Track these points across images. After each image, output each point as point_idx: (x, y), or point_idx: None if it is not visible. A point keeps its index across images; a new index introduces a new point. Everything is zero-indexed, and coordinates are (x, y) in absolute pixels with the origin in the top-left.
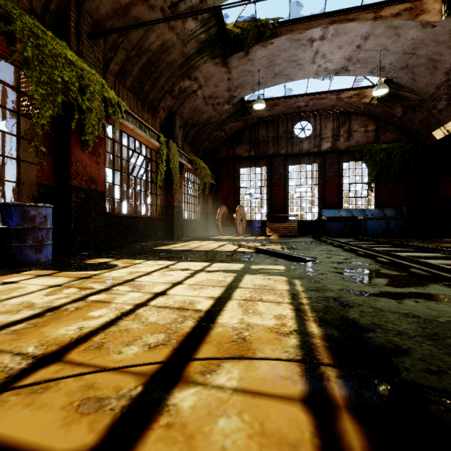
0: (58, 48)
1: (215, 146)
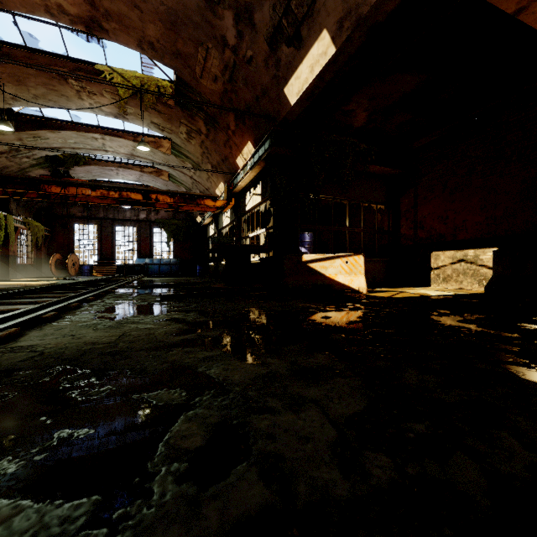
0: None
1: (49, 205)
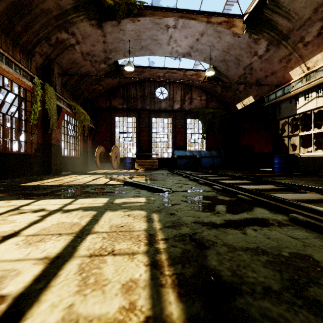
0: None
1: (94, 97)
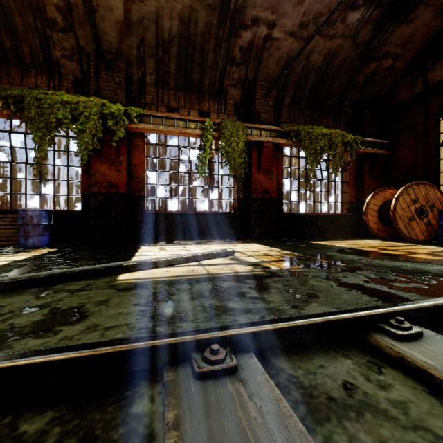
0: (56, 99)
1: (382, 91)
